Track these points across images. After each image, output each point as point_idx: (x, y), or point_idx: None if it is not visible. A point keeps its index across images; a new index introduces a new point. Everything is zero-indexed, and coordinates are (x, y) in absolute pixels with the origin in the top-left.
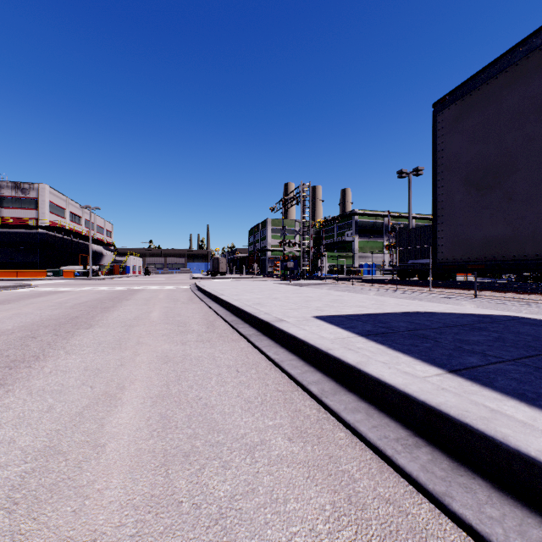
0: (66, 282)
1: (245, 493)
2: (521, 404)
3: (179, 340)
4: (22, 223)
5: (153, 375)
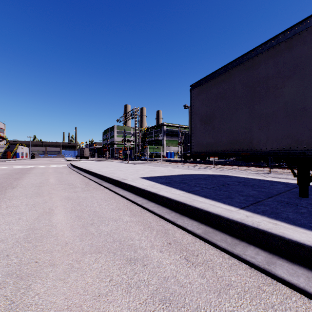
0: None
1: (115, 229)
2: (204, 198)
3: (72, 191)
4: None
5: (65, 204)
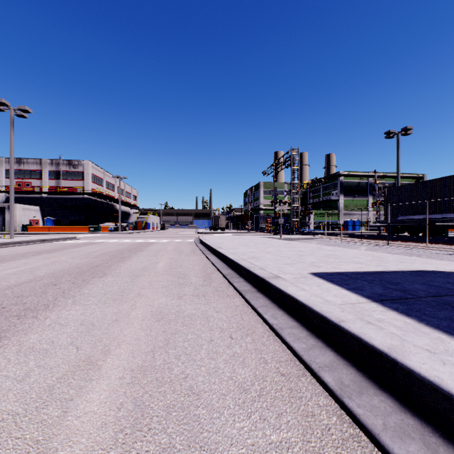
0: (102, 235)
1: None
2: None
3: (176, 294)
4: (73, 190)
5: (142, 336)
